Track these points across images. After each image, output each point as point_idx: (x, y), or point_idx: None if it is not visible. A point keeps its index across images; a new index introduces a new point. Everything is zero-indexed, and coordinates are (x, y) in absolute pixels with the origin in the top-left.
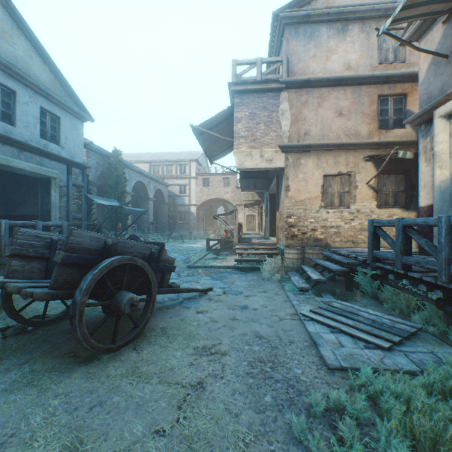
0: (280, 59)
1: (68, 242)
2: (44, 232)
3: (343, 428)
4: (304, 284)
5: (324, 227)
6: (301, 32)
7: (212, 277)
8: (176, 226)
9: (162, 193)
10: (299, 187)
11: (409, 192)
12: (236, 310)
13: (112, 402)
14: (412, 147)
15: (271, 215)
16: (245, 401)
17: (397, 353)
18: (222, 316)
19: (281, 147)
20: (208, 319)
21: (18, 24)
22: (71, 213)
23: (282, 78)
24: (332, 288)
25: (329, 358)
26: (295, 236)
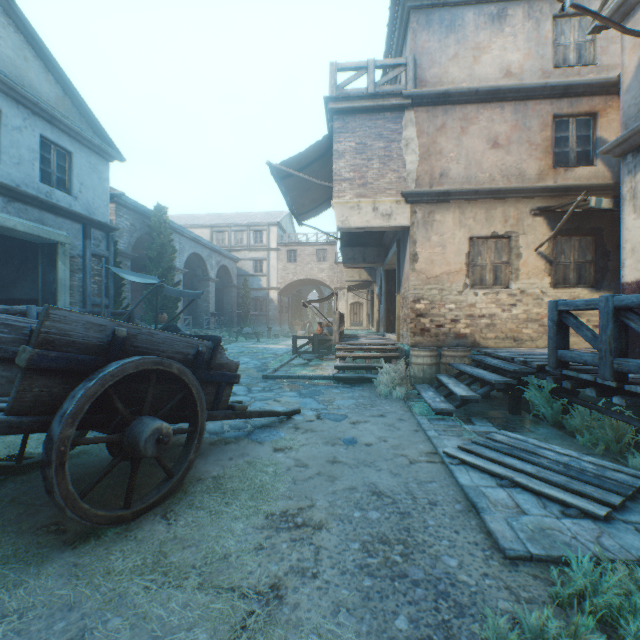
0: (404, 61)
1: (40, 331)
2: (19, 318)
3: None
4: (444, 403)
5: (470, 317)
6: (435, 20)
7: (300, 393)
8: (248, 318)
9: (229, 271)
10: (433, 256)
11: (600, 263)
12: (337, 446)
13: (105, 632)
14: (606, 194)
15: (388, 300)
16: (359, 629)
17: (623, 526)
18: (314, 457)
19: (405, 194)
20: (292, 462)
21: (5, 7)
22: (89, 297)
23: (407, 89)
24: (487, 410)
25: (504, 536)
26: (426, 330)
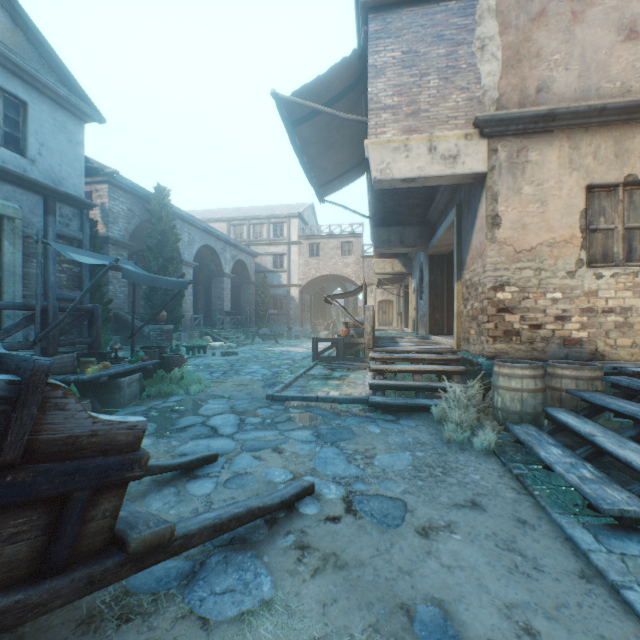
0: None
1: None
2: None
3: None
4: (614, 489)
5: (588, 312)
6: None
7: (318, 434)
8: (266, 318)
9: (246, 266)
10: (525, 217)
11: None
12: None
13: None
14: None
15: (432, 294)
16: None
17: None
18: None
19: (480, 122)
20: None
21: None
22: (53, 289)
23: None
24: None
25: None
26: (514, 333)
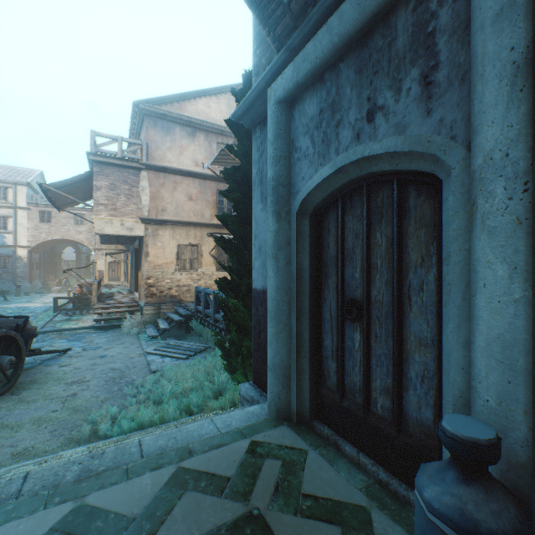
0: (141, 143)
1: None
2: None
3: (146, 383)
4: (155, 333)
5: (179, 286)
6: (159, 125)
7: (70, 340)
8: None
9: None
10: (158, 253)
11: None
12: (97, 359)
13: (16, 413)
14: None
15: (137, 269)
16: (103, 392)
17: (190, 359)
18: (84, 365)
19: (142, 219)
20: (73, 368)
21: None
22: None
23: (143, 159)
24: (177, 333)
25: (154, 368)
26: (155, 294)
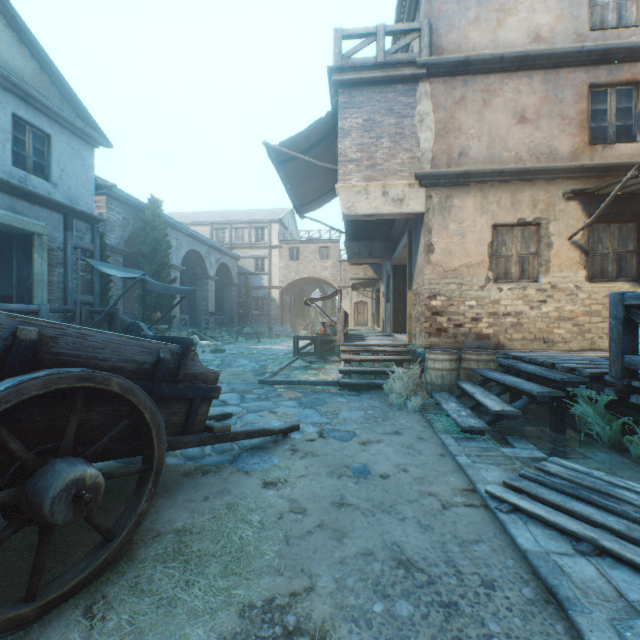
0: (418, 26)
1: None
2: None
3: None
4: (473, 419)
5: (494, 315)
6: None
7: (300, 403)
8: (249, 318)
9: (229, 269)
10: (450, 246)
11: None
12: (345, 478)
13: None
14: None
15: (395, 298)
16: None
17: None
18: (315, 496)
19: (419, 176)
20: (286, 504)
21: None
22: (71, 294)
23: (421, 57)
24: (523, 426)
25: None
26: (443, 330)
